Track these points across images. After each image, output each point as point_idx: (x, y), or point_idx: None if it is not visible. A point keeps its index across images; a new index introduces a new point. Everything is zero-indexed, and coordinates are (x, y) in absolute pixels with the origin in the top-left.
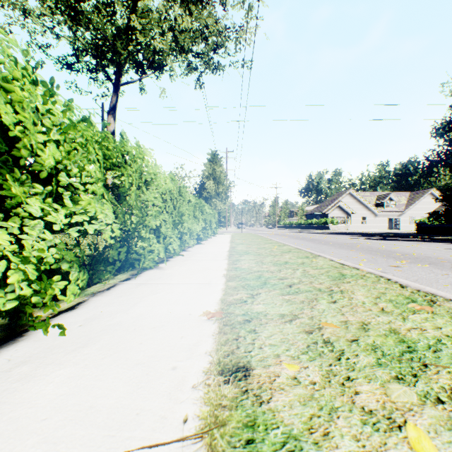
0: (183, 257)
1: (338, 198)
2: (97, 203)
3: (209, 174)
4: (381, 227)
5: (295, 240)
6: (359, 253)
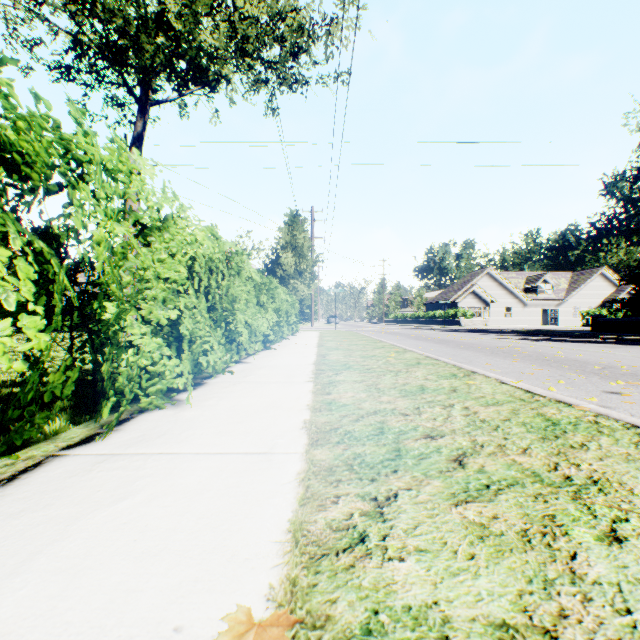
0: (234, 376)
1: (472, 281)
2: None
3: (286, 242)
4: (533, 322)
5: (417, 342)
6: (531, 366)
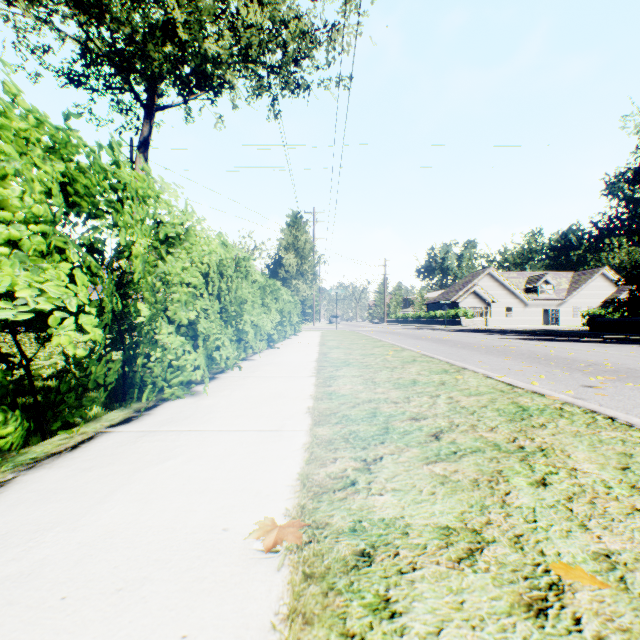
0: (242, 372)
1: (473, 281)
2: (23, 270)
3: (288, 243)
4: (534, 322)
5: (416, 341)
6: (521, 363)
